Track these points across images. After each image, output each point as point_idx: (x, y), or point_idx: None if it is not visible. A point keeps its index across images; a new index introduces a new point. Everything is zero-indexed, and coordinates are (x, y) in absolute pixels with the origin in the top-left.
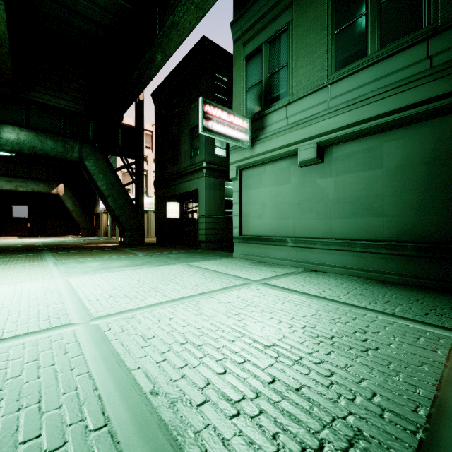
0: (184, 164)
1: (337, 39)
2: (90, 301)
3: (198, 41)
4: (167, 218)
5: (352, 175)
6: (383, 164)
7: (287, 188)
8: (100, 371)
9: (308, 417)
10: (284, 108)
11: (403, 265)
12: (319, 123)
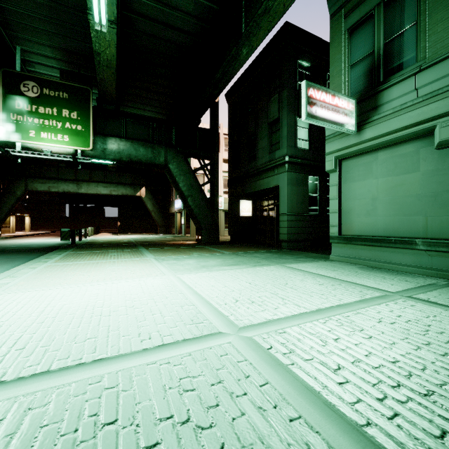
0: (262, 161)
1: None
2: (220, 305)
3: (280, 29)
4: (240, 217)
5: None
6: None
7: (413, 177)
8: (315, 417)
9: None
10: (412, 78)
11: None
12: None
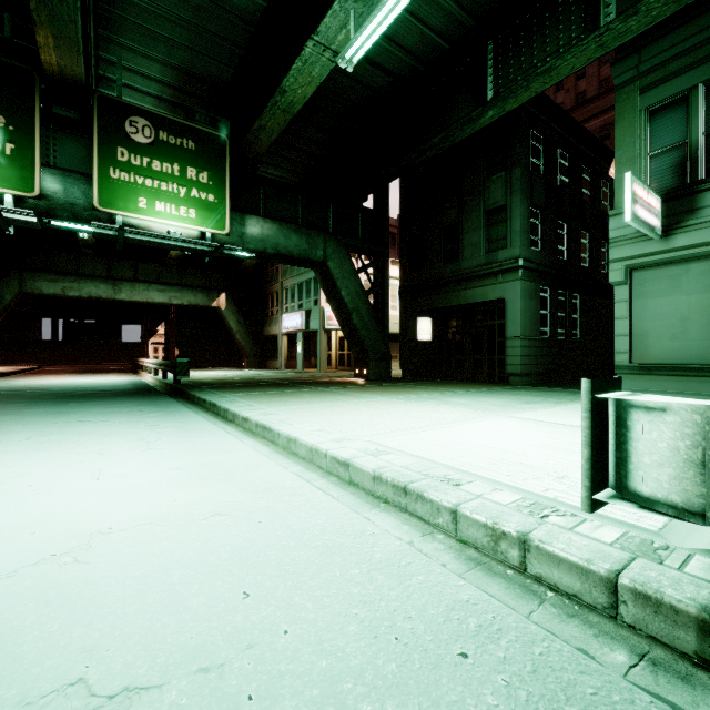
0: (471, 263)
1: None
2: None
3: None
4: (417, 341)
5: None
6: None
7: None
8: None
9: None
10: None
11: None
12: None
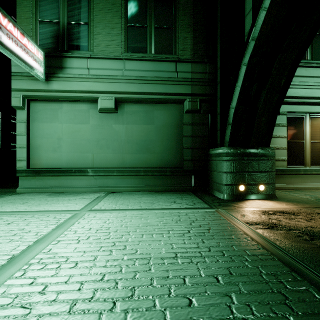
0: None
1: (129, 31)
2: None
3: None
4: None
5: (137, 126)
6: (154, 122)
7: (86, 127)
8: None
9: (257, 284)
10: (86, 59)
11: (165, 180)
12: (117, 84)
